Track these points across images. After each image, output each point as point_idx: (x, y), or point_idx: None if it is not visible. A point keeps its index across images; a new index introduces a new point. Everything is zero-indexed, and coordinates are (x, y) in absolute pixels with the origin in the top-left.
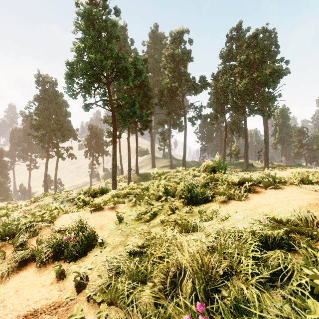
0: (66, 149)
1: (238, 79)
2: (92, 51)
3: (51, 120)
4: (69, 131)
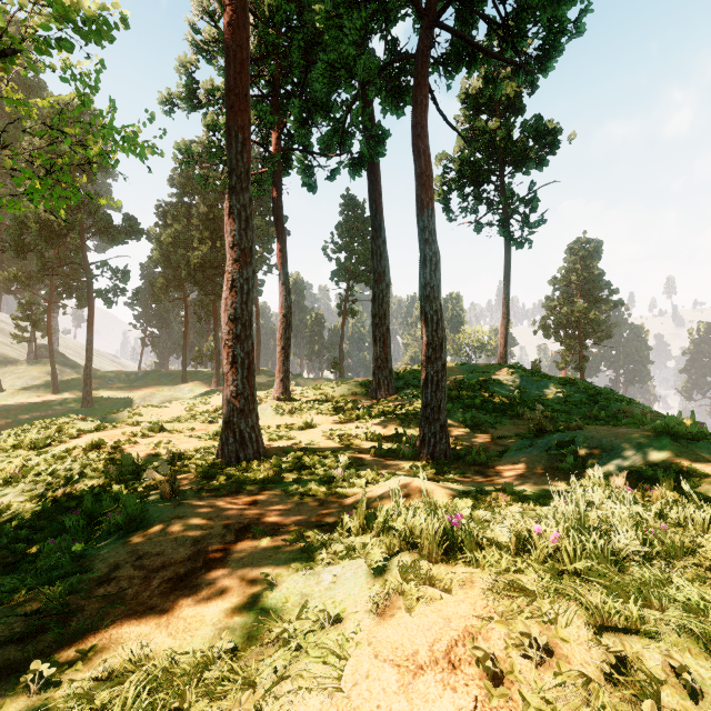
0: None
1: (196, 239)
2: None
3: None
4: None
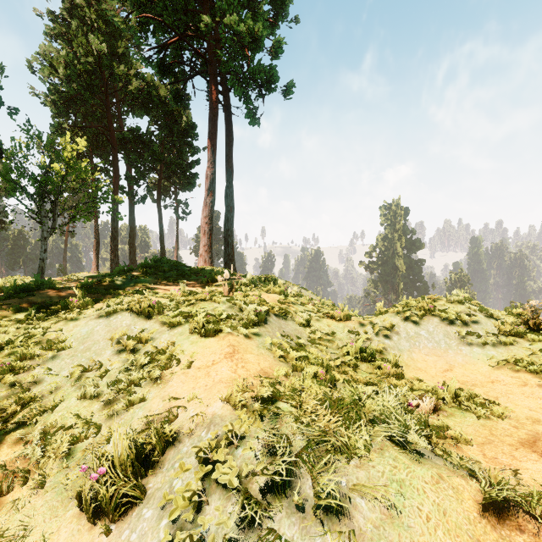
0: None
1: None
2: None
3: None
4: None
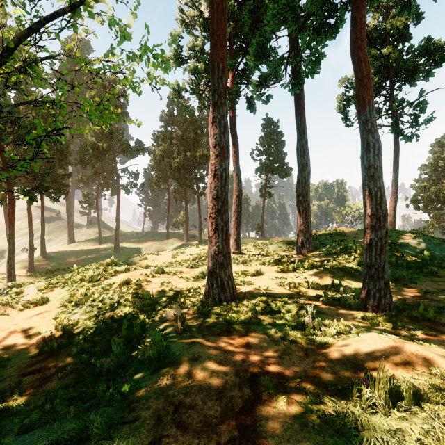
0: None
1: (175, 152)
2: None
3: None
4: None
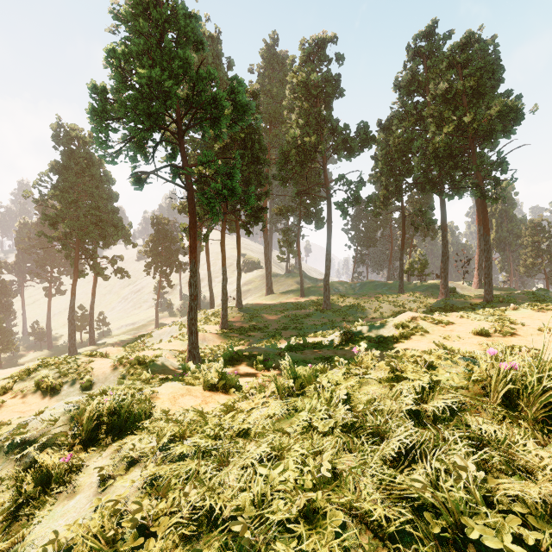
0: (111, 261)
1: (432, 127)
2: (145, 64)
3: (80, 207)
4: (114, 228)
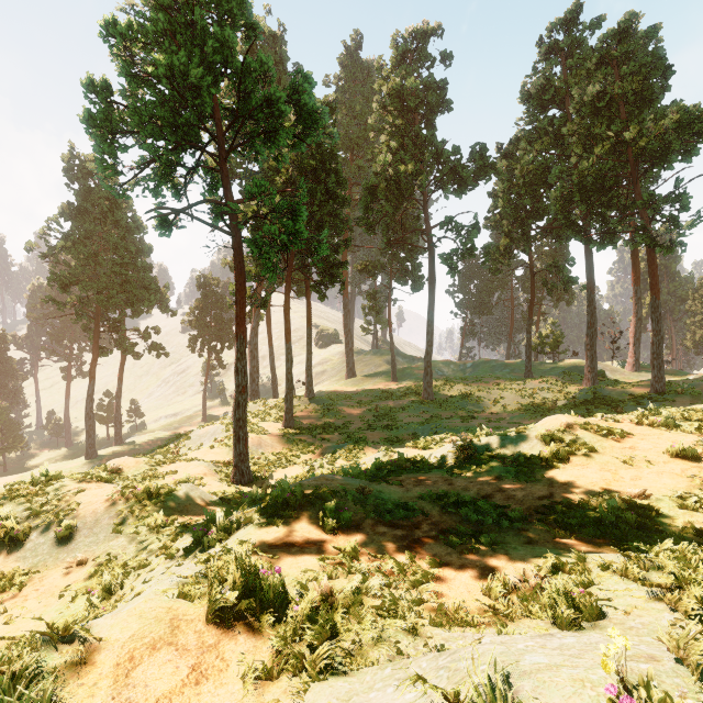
0: (143, 334)
1: (577, 148)
2: (166, 50)
3: (101, 264)
4: (145, 290)
